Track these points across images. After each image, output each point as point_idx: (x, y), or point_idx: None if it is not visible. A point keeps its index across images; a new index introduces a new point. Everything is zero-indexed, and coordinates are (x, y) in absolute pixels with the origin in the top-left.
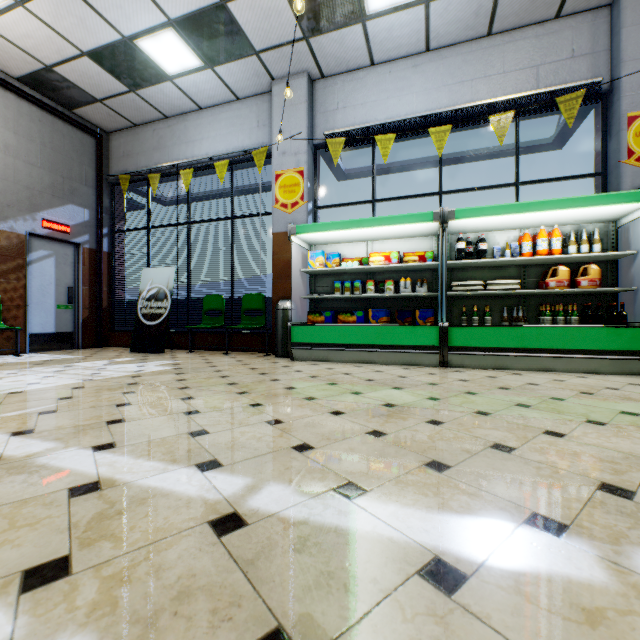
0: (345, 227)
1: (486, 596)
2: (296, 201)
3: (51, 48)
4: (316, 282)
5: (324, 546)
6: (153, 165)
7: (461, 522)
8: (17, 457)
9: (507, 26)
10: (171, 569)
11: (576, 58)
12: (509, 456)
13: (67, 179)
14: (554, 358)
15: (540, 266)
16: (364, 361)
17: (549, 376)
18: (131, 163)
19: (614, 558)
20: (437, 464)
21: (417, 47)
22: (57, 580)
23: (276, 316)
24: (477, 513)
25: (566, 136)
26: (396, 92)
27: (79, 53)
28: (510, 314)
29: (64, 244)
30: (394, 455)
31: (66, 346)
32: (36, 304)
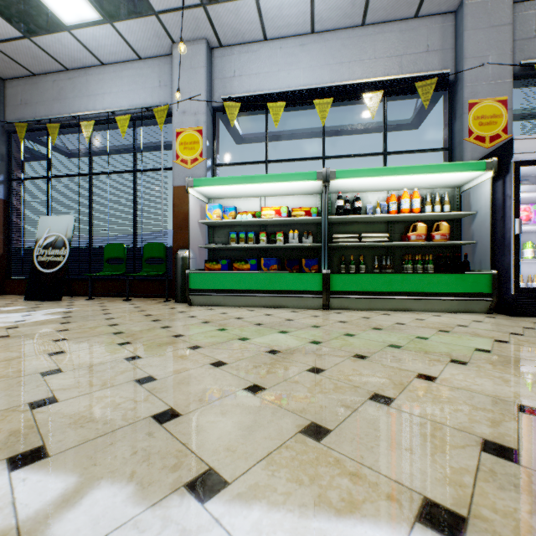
0: (239, 182)
1: None
2: (196, 157)
3: None
4: (214, 233)
5: None
6: (53, 115)
7: (342, 531)
8: None
9: (377, 19)
10: None
11: (430, 52)
12: (389, 410)
13: None
14: (415, 300)
15: (403, 222)
16: (257, 305)
17: (412, 315)
18: (29, 112)
19: None
20: (316, 428)
21: (304, 28)
22: None
23: (176, 264)
24: (361, 509)
25: (421, 118)
26: (286, 66)
27: None
28: (380, 263)
29: None
30: (270, 419)
31: None
32: None
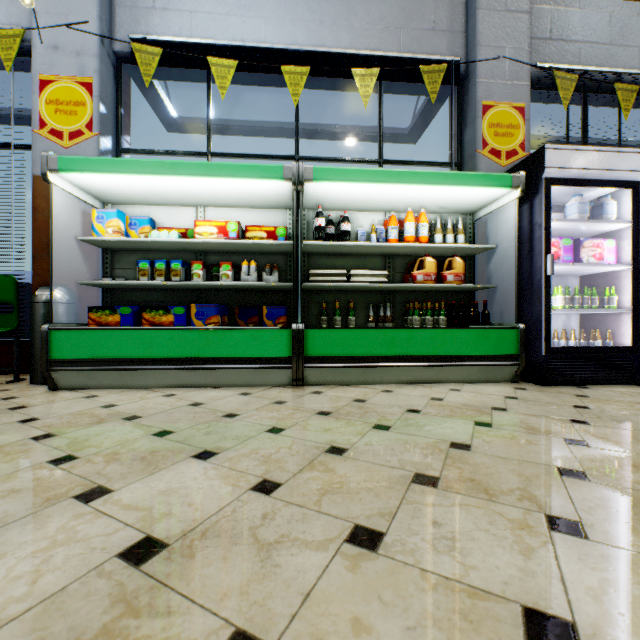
0: (150, 170)
1: None
2: (79, 129)
3: None
4: (115, 261)
5: None
6: None
7: None
8: None
9: None
10: None
11: (437, 32)
12: None
13: None
14: (426, 367)
15: (405, 257)
16: (183, 384)
17: (423, 392)
18: None
19: None
20: None
21: None
22: None
23: (31, 313)
24: None
25: (421, 128)
26: (240, 9)
27: None
28: (375, 313)
29: None
30: None
31: None
32: None
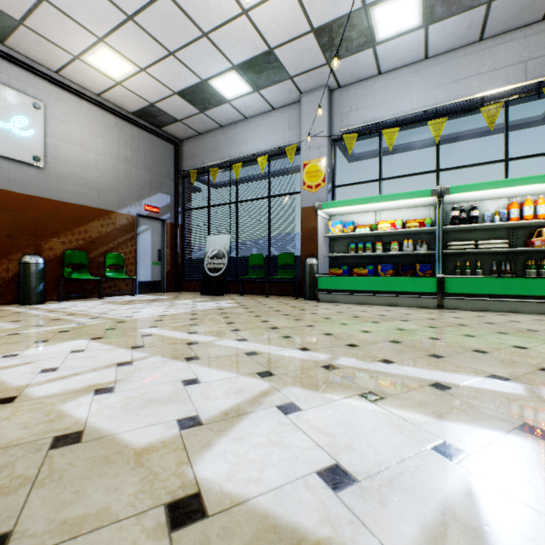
0: (359, 203)
1: (460, 392)
2: (319, 183)
3: (156, 92)
4: (334, 244)
5: (380, 376)
6: (212, 161)
7: (450, 374)
8: (204, 341)
9: (497, 32)
10: (315, 377)
11: None
12: (484, 355)
13: (158, 176)
14: (537, 303)
15: (527, 228)
16: (374, 303)
17: (532, 317)
18: (197, 161)
19: (532, 389)
20: (436, 355)
21: (417, 57)
22: (272, 376)
23: (305, 269)
24: (459, 372)
25: None
26: (399, 93)
27: (172, 93)
28: (499, 267)
29: (156, 220)
30: (409, 351)
31: (157, 290)
32: (141, 262)
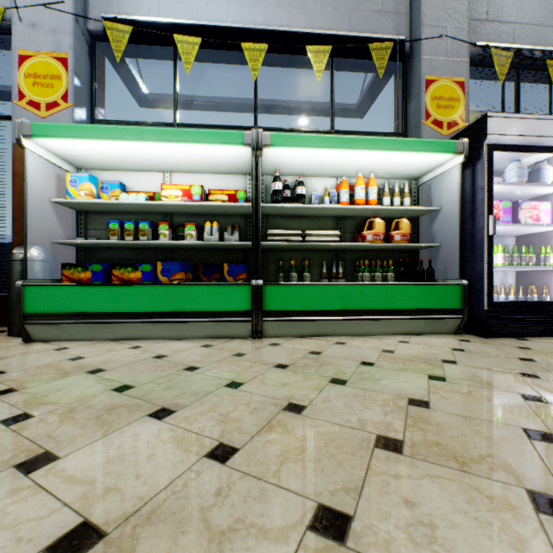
0: (118, 136)
1: None
2: (55, 101)
3: None
4: (89, 222)
5: None
6: None
7: None
8: None
9: None
10: None
11: (384, 13)
12: None
13: None
14: (376, 320)
15: (355, 219)
16: (150, 336)
17: (374, 344)
18: None
19: None
20: None
21: None
22: None
23: (8, 270)
24: None
25: (368, 103)
26: None
27: None
28: (327, 270)
29: None
30: None
31: None
32: None
